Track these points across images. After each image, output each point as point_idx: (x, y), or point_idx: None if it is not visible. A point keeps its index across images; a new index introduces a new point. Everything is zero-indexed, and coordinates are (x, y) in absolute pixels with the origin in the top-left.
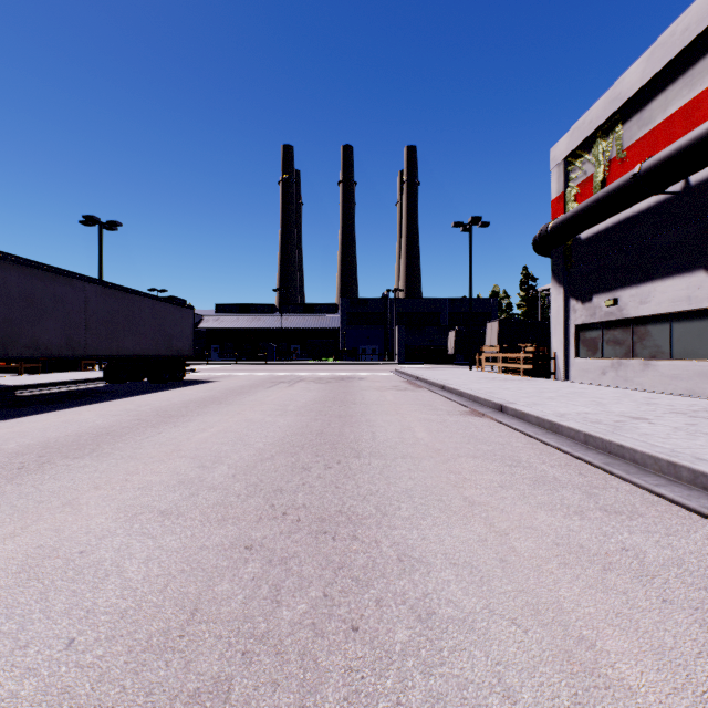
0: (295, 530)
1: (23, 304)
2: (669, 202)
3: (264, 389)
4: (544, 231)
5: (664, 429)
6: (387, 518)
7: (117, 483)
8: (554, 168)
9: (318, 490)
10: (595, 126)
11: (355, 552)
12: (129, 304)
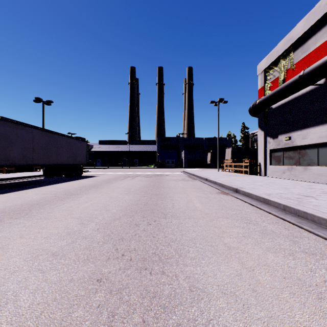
0: (128, 267)
1: (0, 139)
2: (317, 89)
3: (120, 180)
4: (255, 104)
5: (324, 203)
6: (182, 258)
7: (33, 234)
8: (259, 74)
9: (143, 239)
10: (280, 53)
11: (163, 284)
12: (55, 139)
